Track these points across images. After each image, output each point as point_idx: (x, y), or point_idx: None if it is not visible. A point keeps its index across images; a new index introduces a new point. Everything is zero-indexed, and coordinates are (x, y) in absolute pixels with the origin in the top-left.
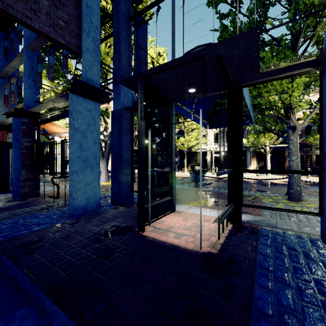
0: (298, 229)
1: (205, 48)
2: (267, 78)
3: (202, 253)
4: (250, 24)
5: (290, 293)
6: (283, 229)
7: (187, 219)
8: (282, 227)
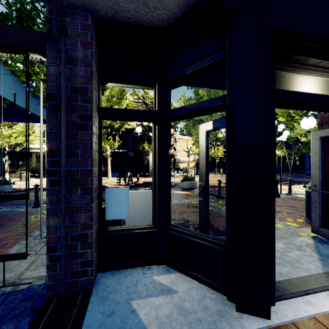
0: (21, 274)
1: None
2: None
3: None
4: None
5: None
6: None
7: None
8: None
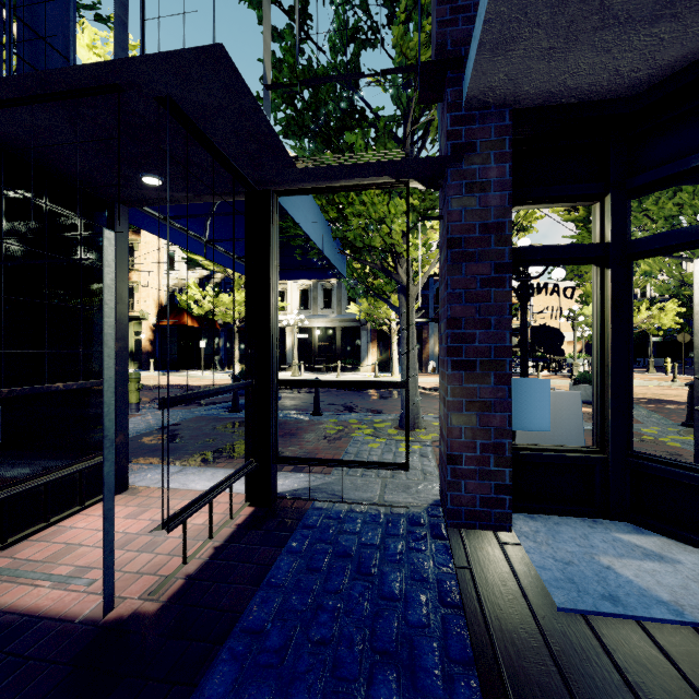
0: (381, 496)
1: (109, 62)
2: (319, 183)
3: (109, 624)
4: (333, 70)
5: (266, 698)
6: (351, 504)
7: (147, 510)
8: (355, 496)
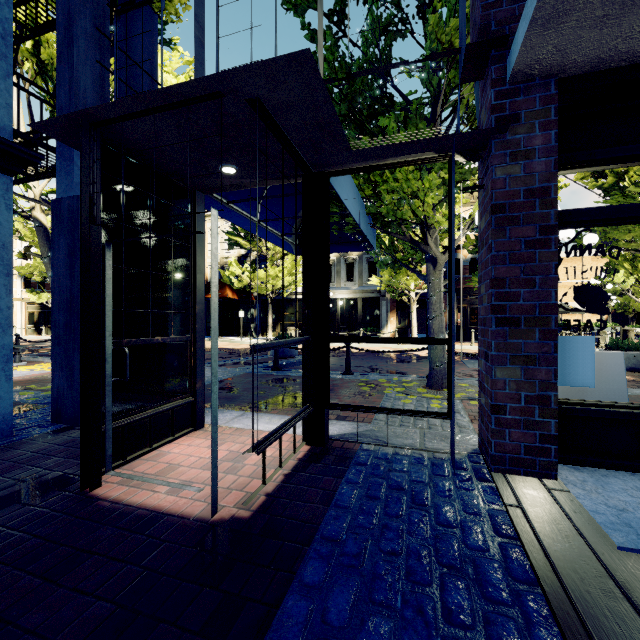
0: (422, 443)
1: (217, 74)
2: (367, 162)
3: (215, 524)
4: (366, 63)
5: (354, 589)
6: (396, 448)
7: (223, 444)
8: (398, 442)
